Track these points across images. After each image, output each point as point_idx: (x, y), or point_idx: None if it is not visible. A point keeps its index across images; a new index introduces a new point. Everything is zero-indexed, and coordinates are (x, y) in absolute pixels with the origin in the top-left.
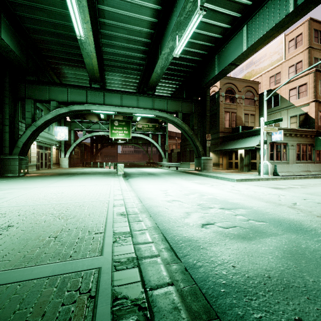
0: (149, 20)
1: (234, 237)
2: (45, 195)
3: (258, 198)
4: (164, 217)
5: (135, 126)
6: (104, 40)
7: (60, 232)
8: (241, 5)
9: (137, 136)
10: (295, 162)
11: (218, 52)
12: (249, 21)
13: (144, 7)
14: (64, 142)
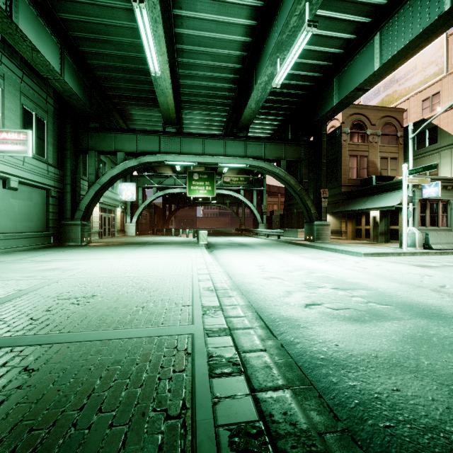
0: (240, 40)
1: (344, 319)
2: (119, 267)
3: (390, 278)
4: (259, 295)
5: (220, 180)
6: (181, 70)
7: (146, 303)
8: (370, 7)
9: (223, 193)
10: None
11: (339, 73)
12: (384, 26)
13: (233, 25)
14: (131, 203)
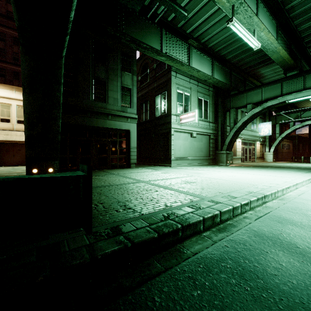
0: None
1: None
2: (223, 176)
3: None
4: (290, 205)
5: None
6: (296, 21)
7: (207, 188)
8: None
9: None
10: None
11: None
12: None
13: None
14: (269, 137)
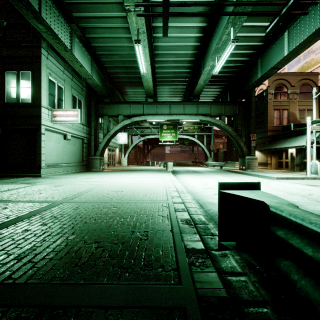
0: (193, 45)
1: None
2: (127, 181)
3: (280, 190)
4: (200, 195)
5: (181, 128)
6: (157, 65)
7: (146, 194)
8: None
9: (183, 137)
10: None
11: (261, 56)
12: (290, 26)
13: (188, 37)
14: (124, 145)
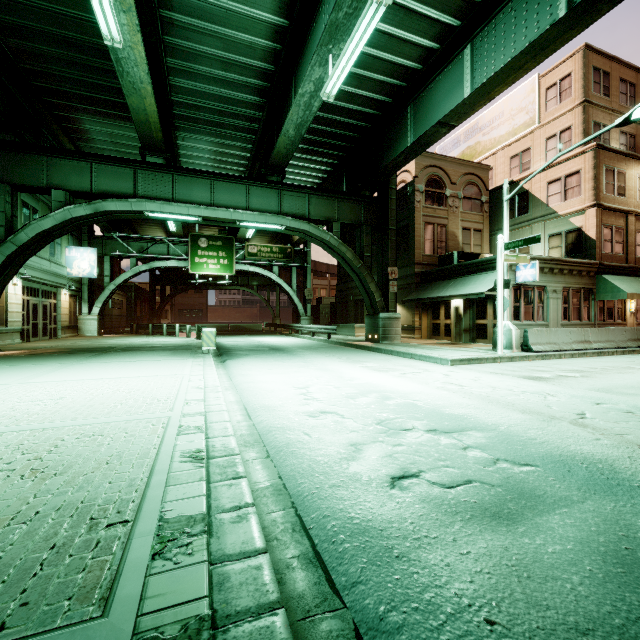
0: (271, 22)
1: (473, 516)
2: (14, 407)
3: (504, 404)
4: (301, 460)
5: (243, 250)
6: (172, 60)
7: (6, 525)
8: (460, 2)
9: (247, 270)
10: (559, 323)
11: (414, 100)
12: (476, 36)
13: None
14: (90, 282)
